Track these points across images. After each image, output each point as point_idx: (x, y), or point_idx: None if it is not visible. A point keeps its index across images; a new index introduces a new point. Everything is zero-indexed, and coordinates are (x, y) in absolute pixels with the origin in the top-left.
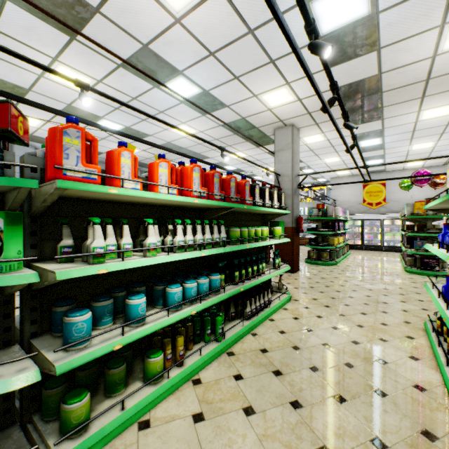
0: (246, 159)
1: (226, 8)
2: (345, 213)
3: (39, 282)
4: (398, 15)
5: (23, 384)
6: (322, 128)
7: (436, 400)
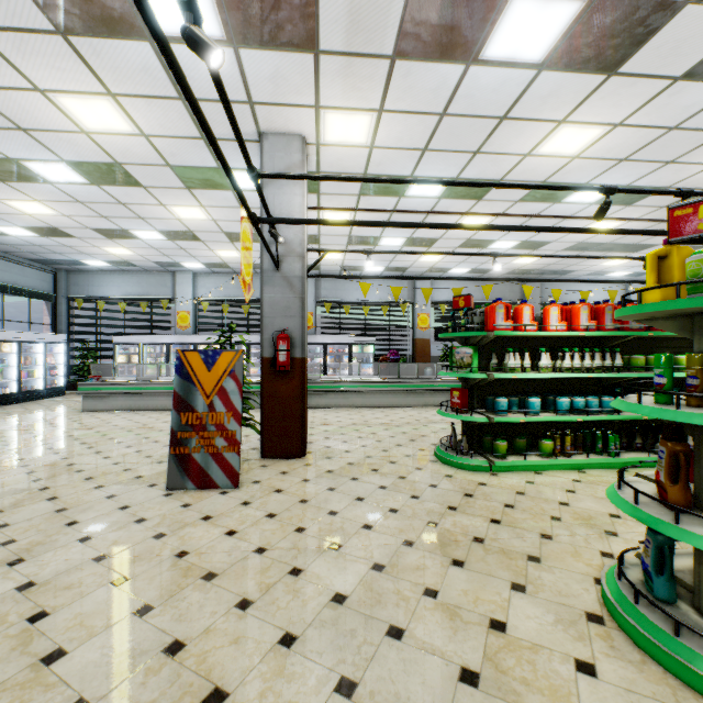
0: None
1: (629, 131)
2: None
3: (482, 381)
4: None
5: (482, 420)
6: None
7: None
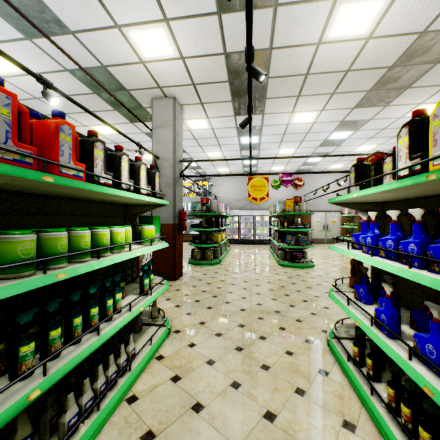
0: (103, 120)
1: None
2: (227, 209)
3: None
4: None
5: None
6: (207, 110)
7: None
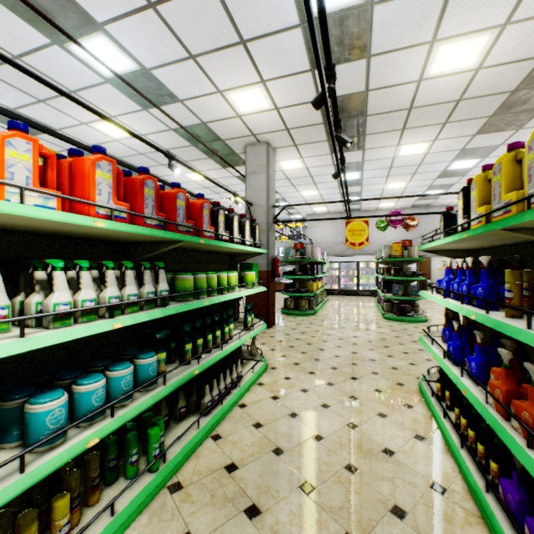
0: (207, 177)
1: None
2: (323, 255)
3: None
4: (393, 15)
5: None
6: (301, 151)
7: (460, 505)
